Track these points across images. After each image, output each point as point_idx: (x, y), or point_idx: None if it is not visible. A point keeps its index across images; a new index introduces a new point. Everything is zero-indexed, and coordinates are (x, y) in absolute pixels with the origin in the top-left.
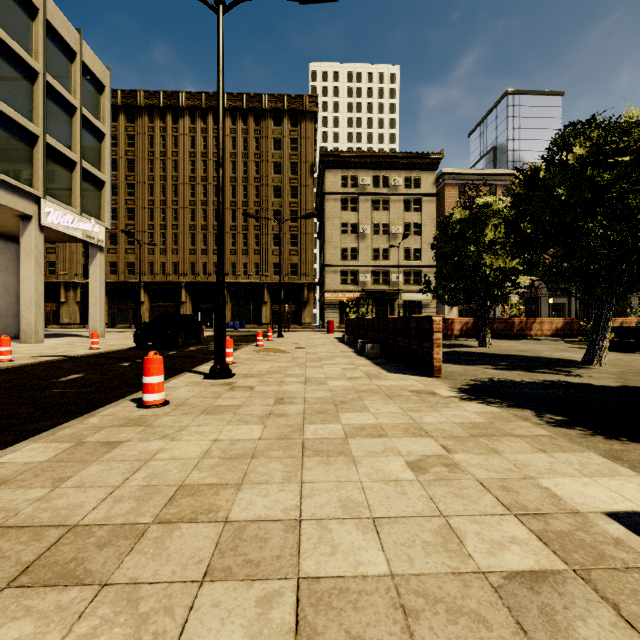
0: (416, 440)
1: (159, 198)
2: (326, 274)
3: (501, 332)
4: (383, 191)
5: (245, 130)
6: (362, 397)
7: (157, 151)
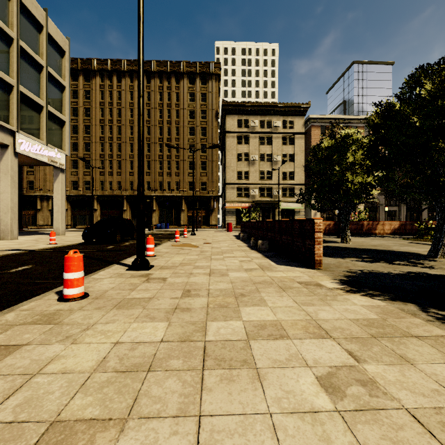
0: (319, 343)
1: (107, 135)
2: (226, 190)
3: (354, 231)
4: (267, 130)
5: (169, 87)
6: (259, 289)
7: (106, 102)
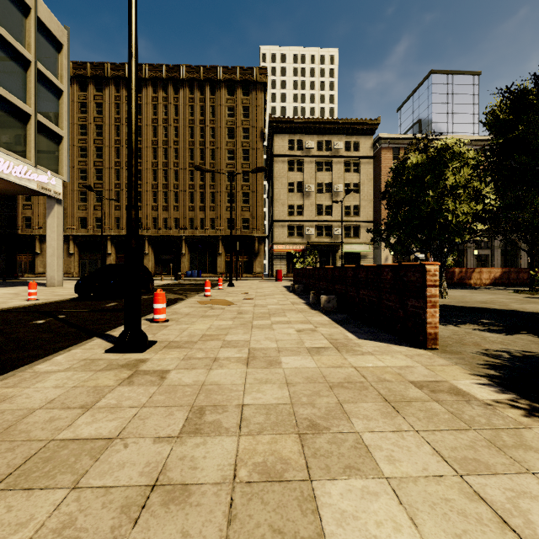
0: None
1: (124, 160)
2: (275, 228)
3: None
4: (326, 154)
5: (202, 99)
6: (344, 406)
7: (123, 117)
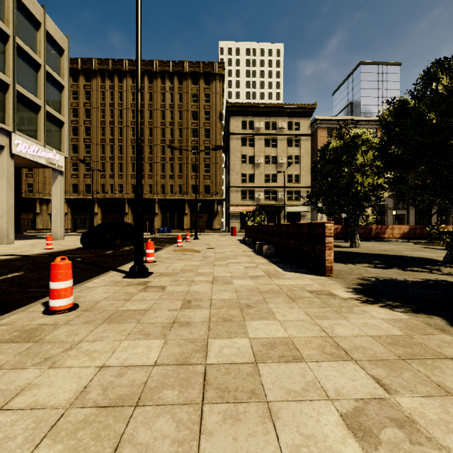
0: (339, 367)
1: (108, 137)
2: (231, 193)
3: (362, 235)
4: (272, 132)
5: (171, 88)
6: (266, 299)
7: (107, 103)
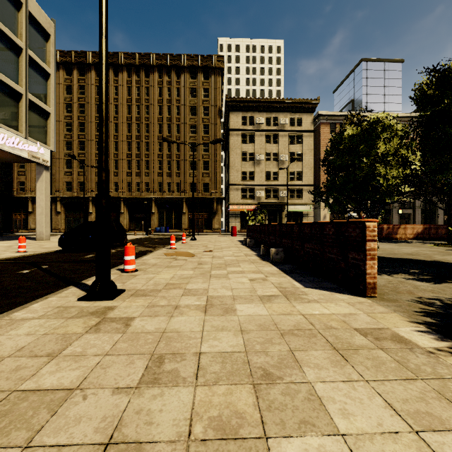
0: None
1: None
2: (230, 191)
3: None
4: (273, 128)
5: (169, 82)
6: (295, 354)
7: None
